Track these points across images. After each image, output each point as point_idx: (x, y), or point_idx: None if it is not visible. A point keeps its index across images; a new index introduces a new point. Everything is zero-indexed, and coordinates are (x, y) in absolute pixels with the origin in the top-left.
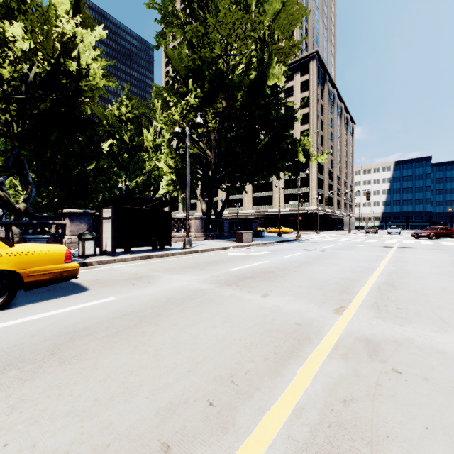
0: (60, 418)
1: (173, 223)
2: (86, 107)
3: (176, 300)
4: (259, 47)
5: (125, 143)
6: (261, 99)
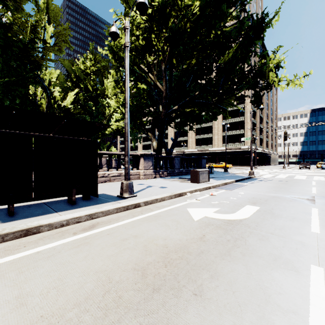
0: None
1: (119, 159)
2: (50, 55)
3: None
4: None
5: (90, 92)
6: (224, 4)
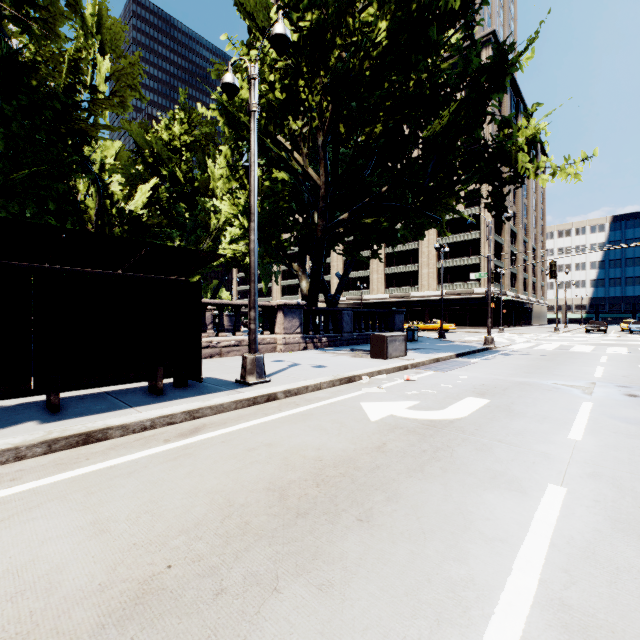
0: None
1: (238, 315)
2: (105, 115)
3: None
4: None
5: (180, 184)
6: (432, 27)
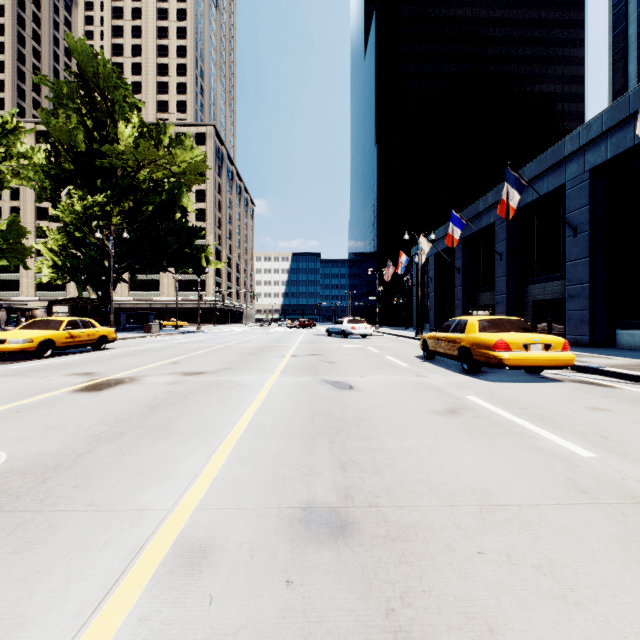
0: (178, 350)
1: None
2: None
3: (167, 346)
4: (174, 181)
5: None
6: (171, 214)
